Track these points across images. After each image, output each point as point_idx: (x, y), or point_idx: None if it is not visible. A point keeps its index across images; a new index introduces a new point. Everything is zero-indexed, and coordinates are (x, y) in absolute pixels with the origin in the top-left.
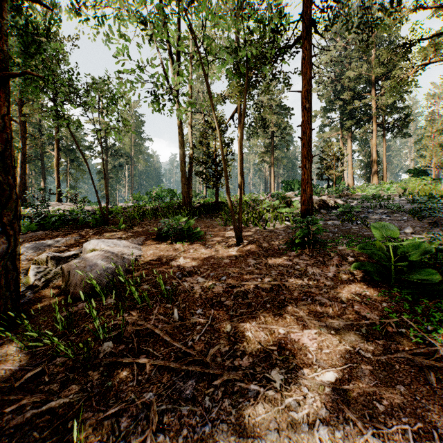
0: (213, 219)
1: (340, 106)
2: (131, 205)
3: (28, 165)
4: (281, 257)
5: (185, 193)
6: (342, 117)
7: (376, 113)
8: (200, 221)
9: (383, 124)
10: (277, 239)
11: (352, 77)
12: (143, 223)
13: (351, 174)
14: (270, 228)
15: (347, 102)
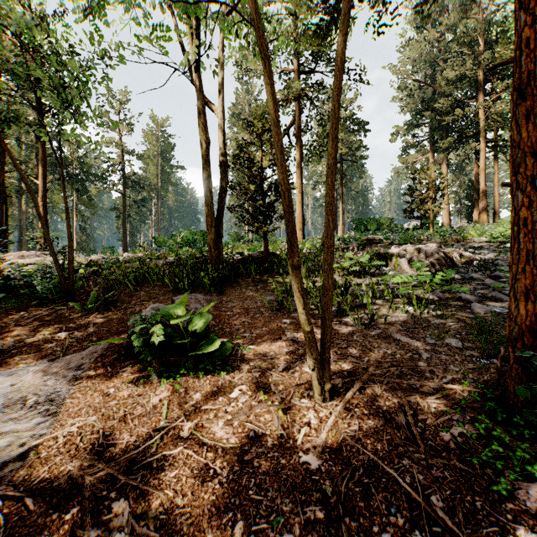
0: (258, 287)
1: (431, 120)
2: (139, 256)
3: (25, 200)
4: (509, 533)
5: (212, 242)
6: (433, 134)
7: (486, 125)
8: (234, 294)
9: (495, 141)
10: (427, 383)
11: (451, 77)
12: (138, 294)
13: (446, 210)
14: (376, 324)
15: (444, 111)
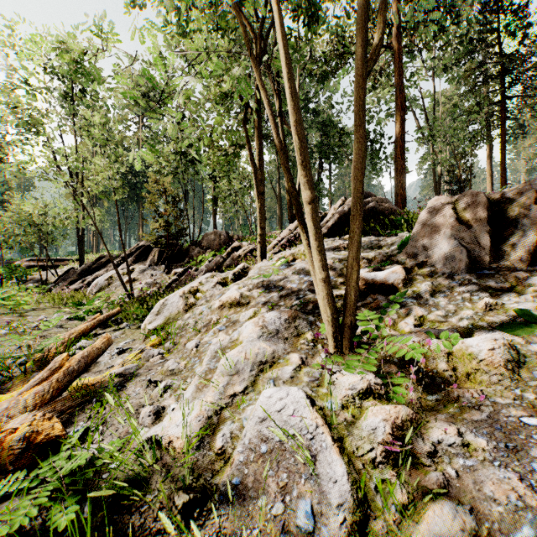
0: None
1: None
2: None
3: None
4: None
5: None
6: None
7: None
8: None
9: None
10: None
11: None
12: None
13: None
14: None
15: None
